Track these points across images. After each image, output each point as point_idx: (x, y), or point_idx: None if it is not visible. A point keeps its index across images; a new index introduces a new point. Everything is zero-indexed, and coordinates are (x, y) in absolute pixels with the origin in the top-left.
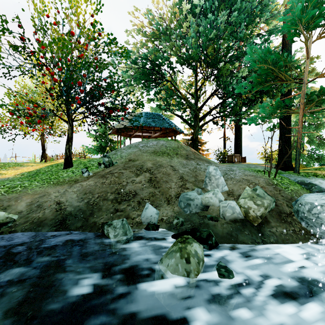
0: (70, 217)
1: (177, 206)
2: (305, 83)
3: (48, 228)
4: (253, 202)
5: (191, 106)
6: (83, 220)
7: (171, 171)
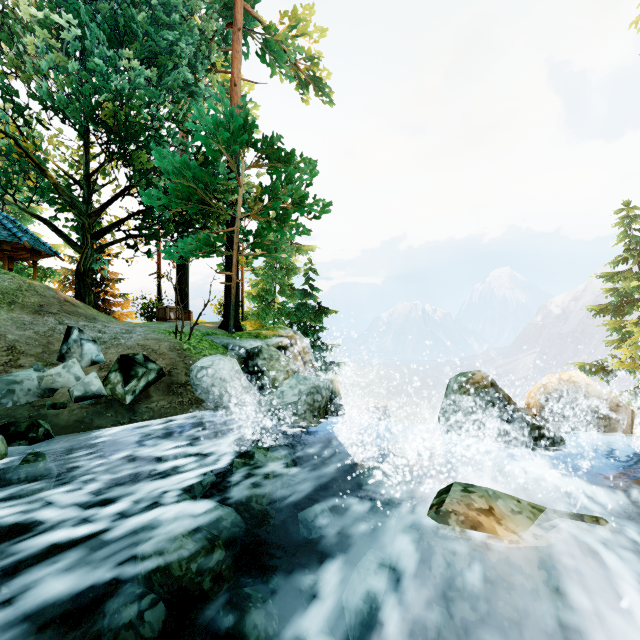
0: None
1: None
2: (239, 217)
3: None
4: (125, 373)
5: (69, 207)
6: None
7: None
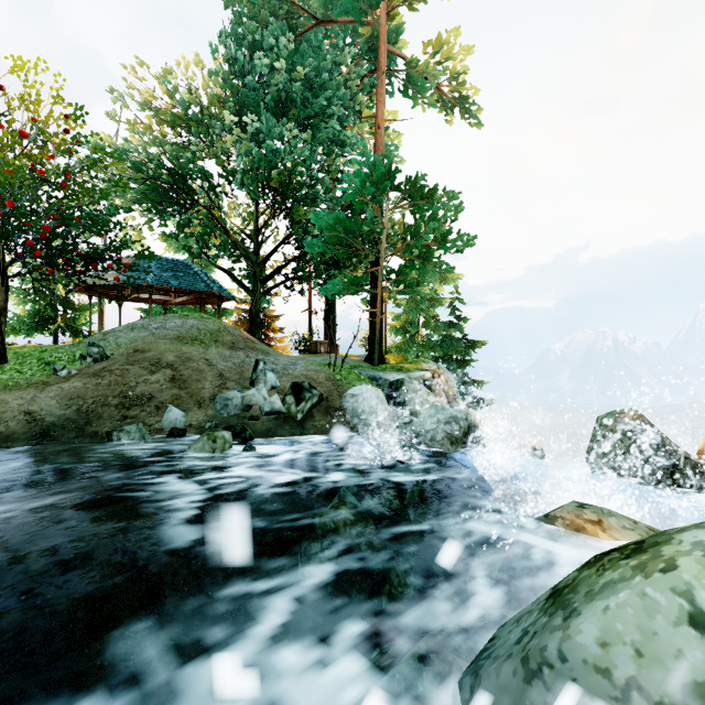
0: (56, 428)
1: (213, 409)
2: (383, 257)
3: (23, 442)
4: (296, 396)
5: (246, 261)
6: (76, 430)
7: (206, 366)
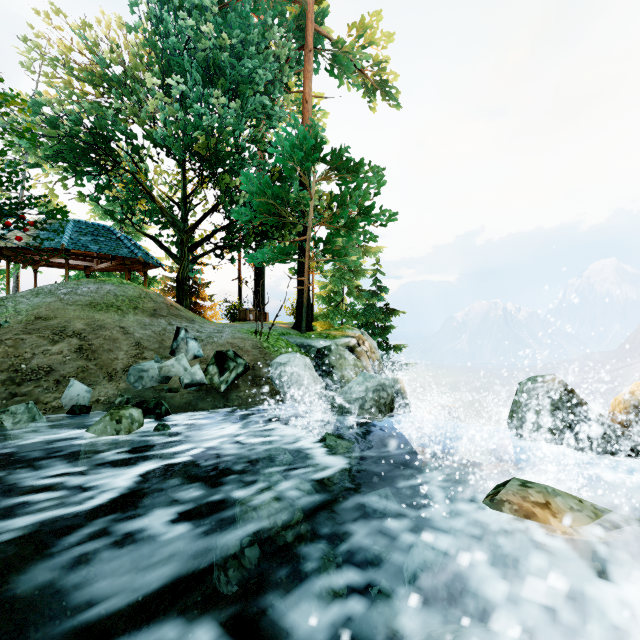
0: None
1: (125, 382)
2: (311, 227)
3: None
4: (220, 366)
5: (172, 227)
6: None
7: (121, 335)
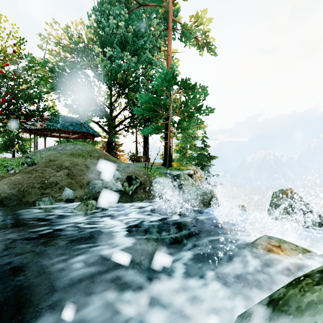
0: (6, 199)
1: (88, 189)
2: (171, 116)
3: None
4: (129, 182)
5: (106, 118)
6: (17, 200)
7: (85, 168)
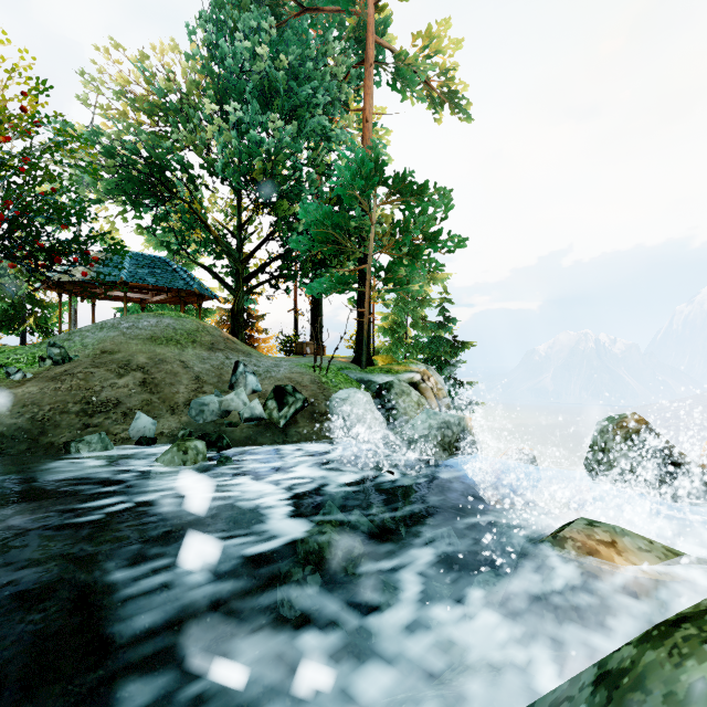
0: (4, 439)
1: (187, 415)
2: (371, 254)
3: None
4: (279, 401)
5: (228, 257)
6: (28, 441)
7: (181, 369)
